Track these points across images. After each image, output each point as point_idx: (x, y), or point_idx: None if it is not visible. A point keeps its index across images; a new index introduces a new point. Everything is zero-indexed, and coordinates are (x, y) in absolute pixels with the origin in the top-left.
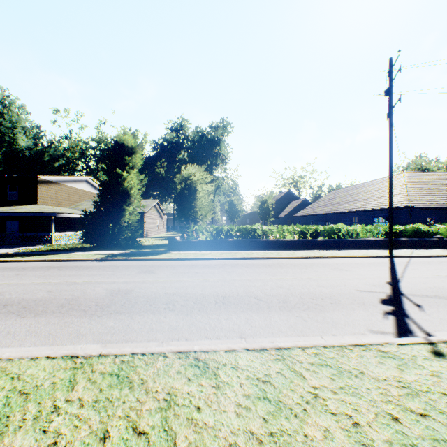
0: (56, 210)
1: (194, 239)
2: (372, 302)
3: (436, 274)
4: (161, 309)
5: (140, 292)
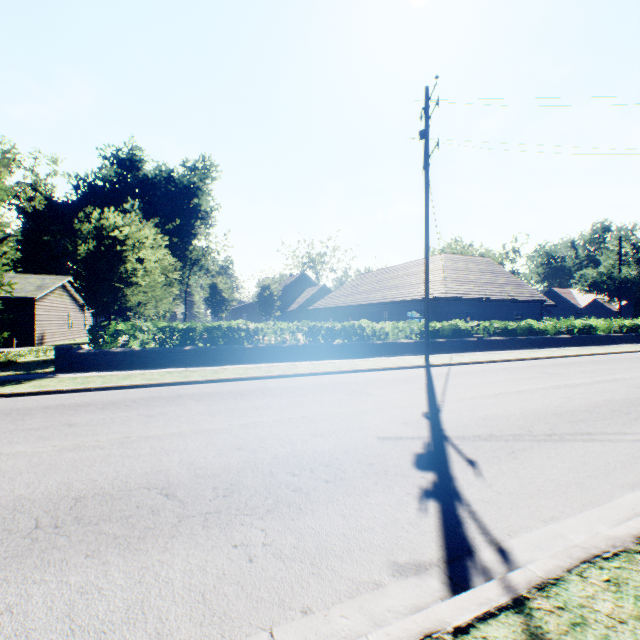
0: None
1: (116, 349)
2: (401, 465)
3: (483, 391)
4: None
5: None
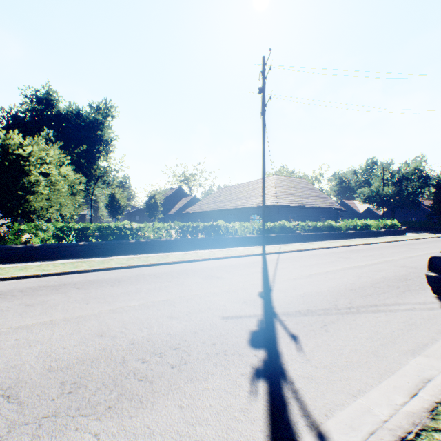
0: None
1: (18, 245)
2: (239, 344)
3: (302, 273)
4: None
5: None
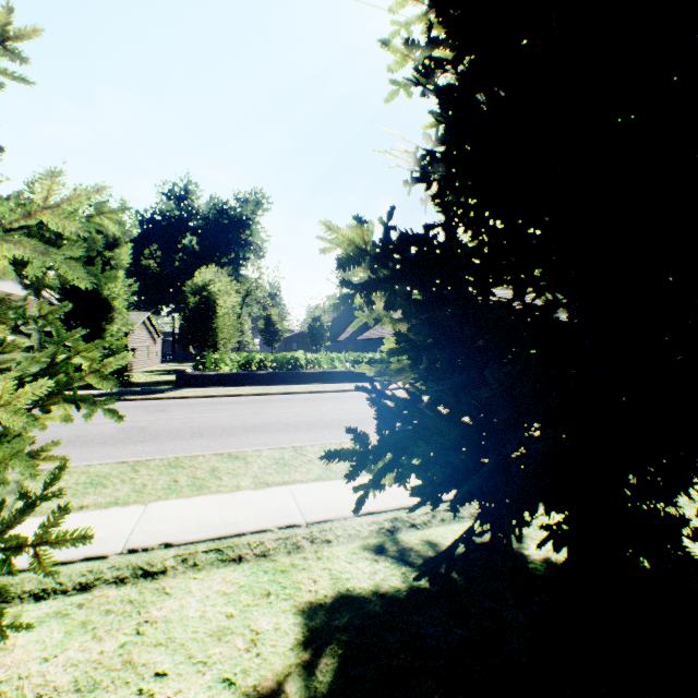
0: None
1: (214, 372)
2: None
3: None
4: (189, 437)
5: (158, 427)
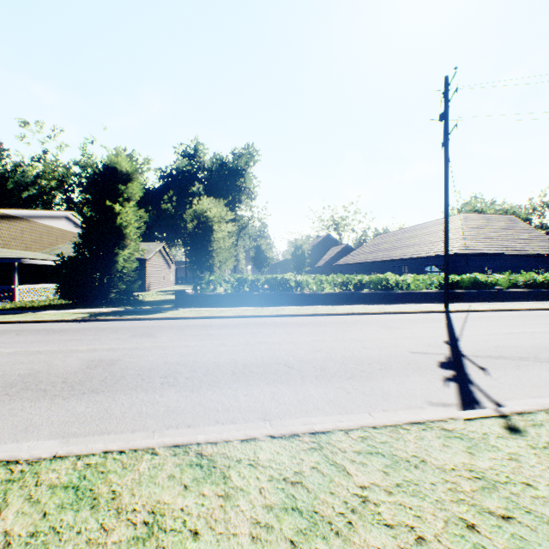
0: (22, 255)
1: (210, 293)
2: (429, 366)
3: (498, 330)
4: (157, 384)
5: (130, 362)
